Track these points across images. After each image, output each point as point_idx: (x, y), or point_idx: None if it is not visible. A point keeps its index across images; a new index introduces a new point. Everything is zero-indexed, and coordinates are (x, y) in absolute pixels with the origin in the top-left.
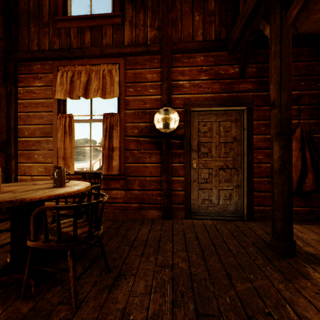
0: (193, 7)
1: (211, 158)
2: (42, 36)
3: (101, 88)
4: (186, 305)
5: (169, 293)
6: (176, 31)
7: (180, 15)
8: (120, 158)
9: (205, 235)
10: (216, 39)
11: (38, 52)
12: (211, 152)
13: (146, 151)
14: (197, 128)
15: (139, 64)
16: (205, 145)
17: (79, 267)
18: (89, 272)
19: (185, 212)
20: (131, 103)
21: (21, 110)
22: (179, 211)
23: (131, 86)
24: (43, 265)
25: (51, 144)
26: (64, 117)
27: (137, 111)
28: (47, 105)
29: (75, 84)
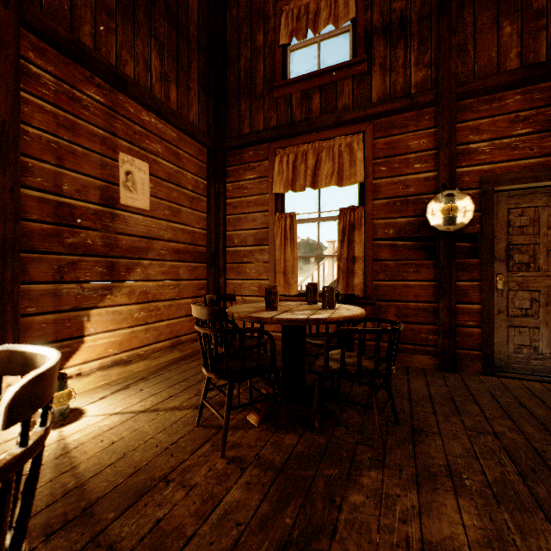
0: (499, 13)
1: (535, 273)
2: (255, 112)
3: (336, 172)
4: (546, 482)
5: (508, 464)
6: (464, 62)
7: (471, 33)
8: (365, 273)
9: (537, 403)
10: (549, 58)
11: (252, 135)
12: (535, 262)
13: (409, 262)
14: (506, 221)
15: (396, 127)
16: (523, 249)
17: (352, 412)
18: (370, 420)
19: (482, 363)
20: (382, 189)
21: (230, 212)
22: (470, 361)
23: (382, 163)
24: (323, 399)
25: (266, 255)
26: (284, 218)
27: (392, 200)
28: (261, 203)
29: (298, 170)
